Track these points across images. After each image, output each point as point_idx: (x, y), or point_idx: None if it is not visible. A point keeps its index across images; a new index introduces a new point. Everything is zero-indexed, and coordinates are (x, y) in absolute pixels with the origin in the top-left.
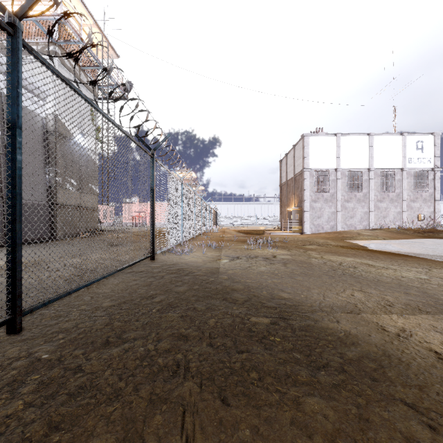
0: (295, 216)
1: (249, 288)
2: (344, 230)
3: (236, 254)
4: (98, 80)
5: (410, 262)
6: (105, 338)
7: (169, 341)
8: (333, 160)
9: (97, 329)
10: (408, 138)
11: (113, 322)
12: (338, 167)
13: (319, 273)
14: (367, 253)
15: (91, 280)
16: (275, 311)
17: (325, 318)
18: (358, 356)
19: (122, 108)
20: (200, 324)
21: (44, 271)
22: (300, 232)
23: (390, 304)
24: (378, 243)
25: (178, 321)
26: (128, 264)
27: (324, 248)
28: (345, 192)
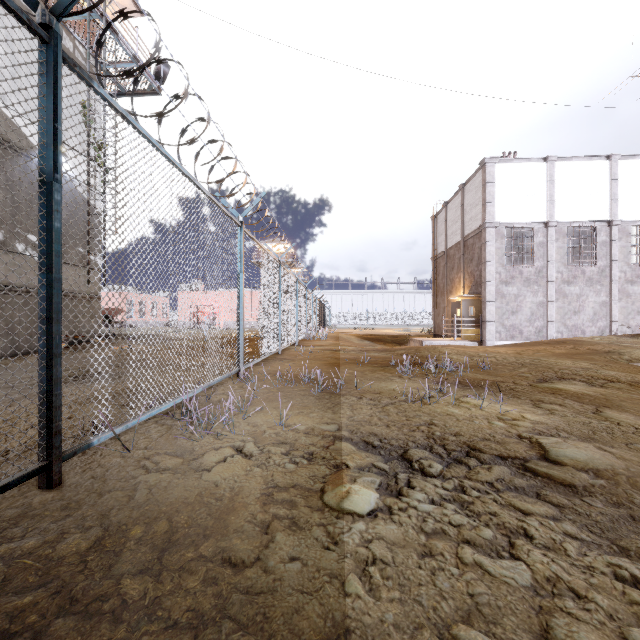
0: (467, 310)
1: None
2: (575, 338)
3: (390, 430)
4: None
5: None
6: None
7: None
8: (542, 207)
9: None
10: None
11: None
12: (550, 220)
13: None
14: None
15: None
16: None
17: None
18: None
19: None
20: None
21: None
22: (477, 340)
23: None
24: None
25: None
26: None
27: (630, 397)
28: (564, 266)
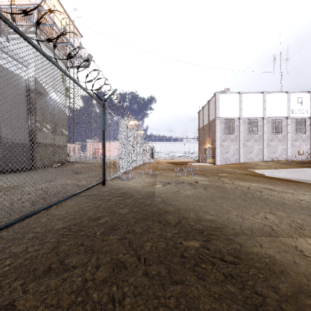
0: (209, 151)
1: (179, 211)
2: (245, 162)
3: (167, 180)
4: (54, 38)
5: (302, 187)
6: (48, 264)
7: (107, 269)
8: (237, 111)
9: (43, 253)
10: (291, 95)
11: (59, 246)
12: (240, 116)
13: (233, 196)
14: (267, 179)
15: (48, 204)
16: (203, 233)
17: (248, 242)
18: (292, 289)
19: (79, 67)
20: (137, 249)
21: (18, 194)
22: (213, 163)
23: (300, 227)
24: (273, 172)
25: (117, 245)
26: (83, 189)
27: (233, 176)
28: (246, 134)
